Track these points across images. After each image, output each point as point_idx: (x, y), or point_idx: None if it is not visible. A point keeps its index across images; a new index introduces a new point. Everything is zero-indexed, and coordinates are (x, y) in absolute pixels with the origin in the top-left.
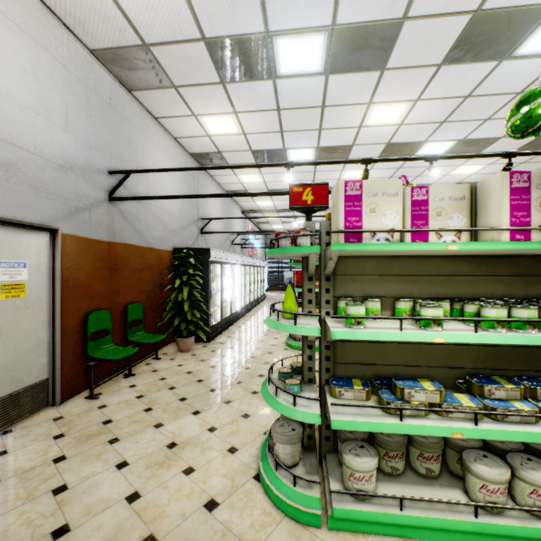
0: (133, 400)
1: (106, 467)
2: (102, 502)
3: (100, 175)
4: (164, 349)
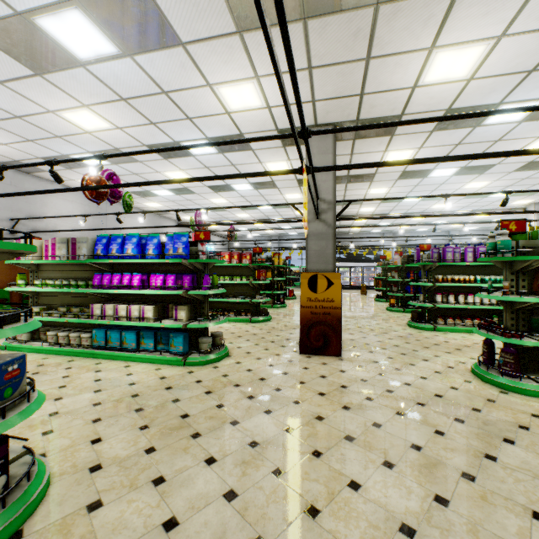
0: None
1: None
2: None
3: (3, 222)
4: None
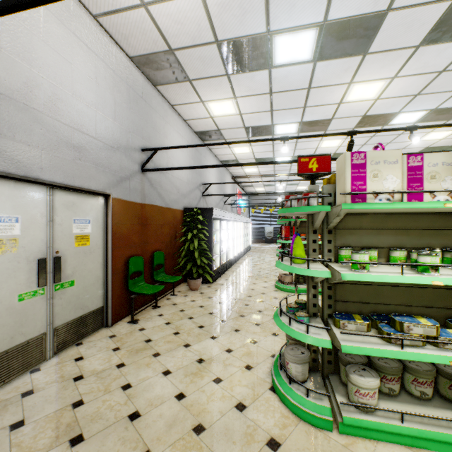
0: (164, 325)
1: (156, 373)
2: (159, 398)
3: (135, 152)
4: (178, 288)
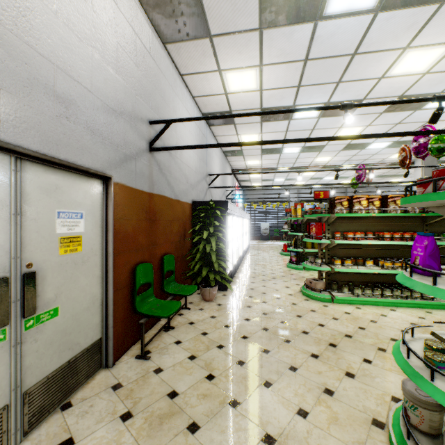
0: (187, 362)
1: None
2: None
3: (142, 124)
4: (187, 297)
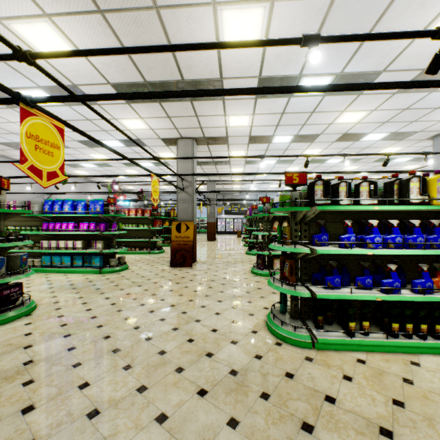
0: None
1: None
2: None
3: None
4: None
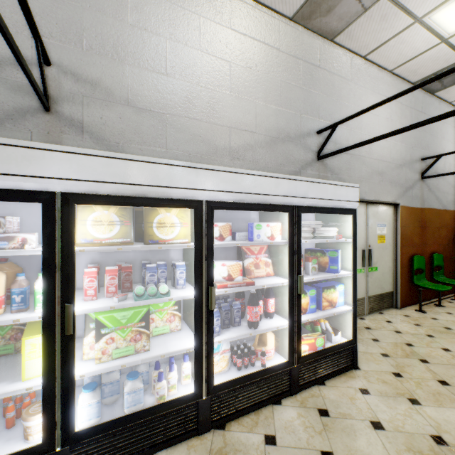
0: None
1: None
2: None
3: (416, 163)
4: None
